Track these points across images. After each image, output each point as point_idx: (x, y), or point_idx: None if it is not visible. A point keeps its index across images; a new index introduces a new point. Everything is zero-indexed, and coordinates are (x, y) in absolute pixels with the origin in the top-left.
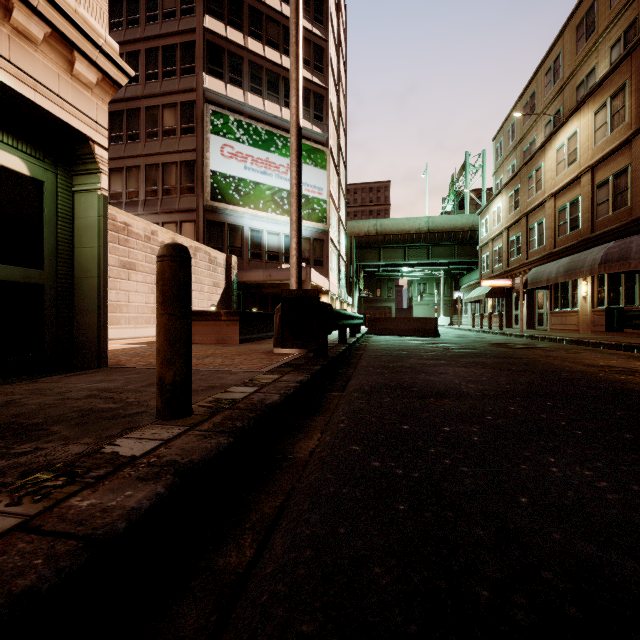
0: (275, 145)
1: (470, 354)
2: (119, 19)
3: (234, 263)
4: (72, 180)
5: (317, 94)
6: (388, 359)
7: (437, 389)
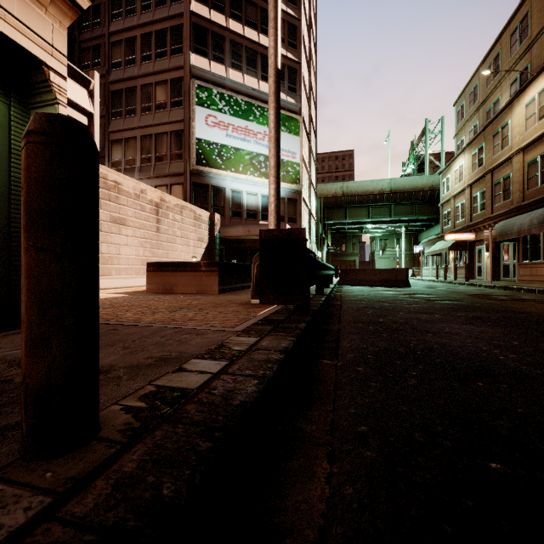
0: (253, 114)
1: (460, 307)
2: (119, 10)
3: (217, 220)
4: (29, 114)
5: (291, 68)
6: (374, 312)
7: (469, 361)
